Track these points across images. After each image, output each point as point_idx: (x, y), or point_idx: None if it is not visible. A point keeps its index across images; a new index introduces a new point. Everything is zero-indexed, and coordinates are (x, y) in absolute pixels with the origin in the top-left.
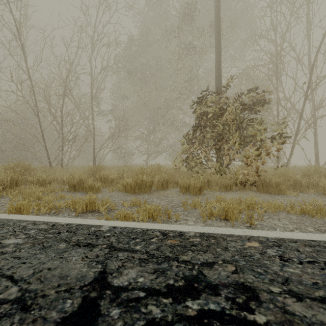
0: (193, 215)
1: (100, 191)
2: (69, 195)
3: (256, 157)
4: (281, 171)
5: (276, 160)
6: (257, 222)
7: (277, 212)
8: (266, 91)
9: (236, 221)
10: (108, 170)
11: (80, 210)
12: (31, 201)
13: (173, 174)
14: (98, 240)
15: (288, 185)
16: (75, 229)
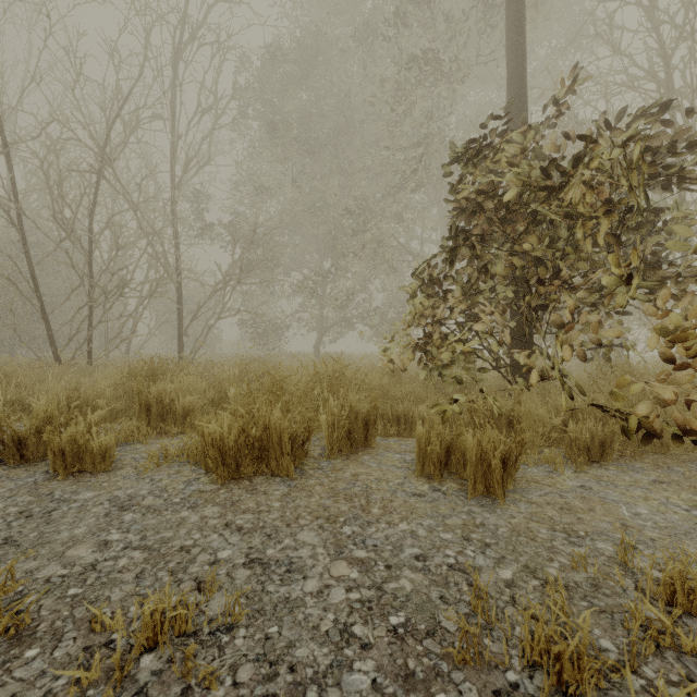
0: None
1: (115, 465)
2: None
3: None
4: None
5: None
6: None
7: None
8: None
9: None
10: (180, 378)
11: None
12: None
13: (385, 389)
14: None
15: None
16: None
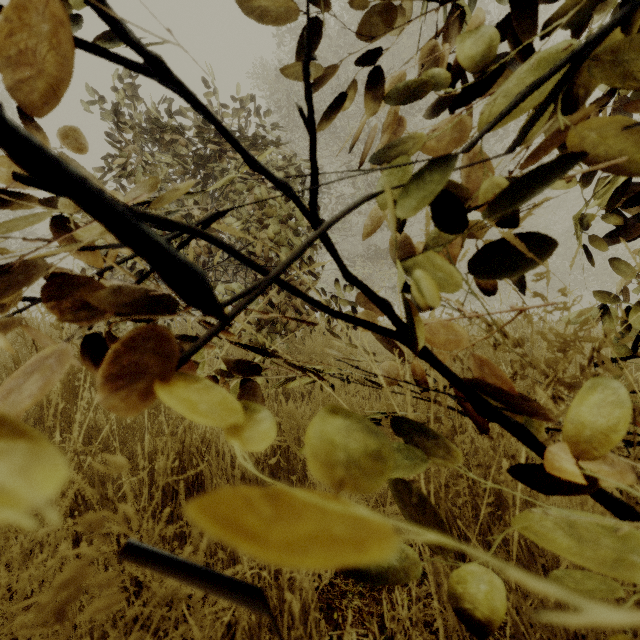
0: None
1: None
2: None
3: None
4: None
5: None
6: None
7: None
8: None
9: None
10: None
11: None
12: None
13: None
14: None
15: None
16: None
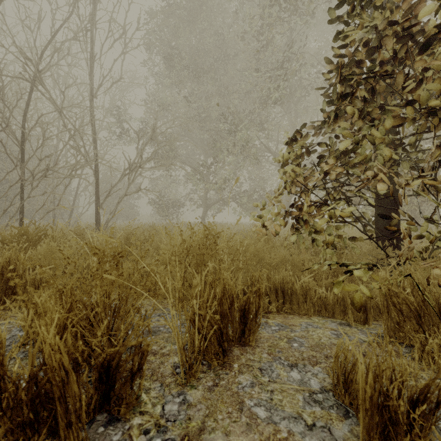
0: None
1: None
2: None
3: None
4: None
5: None
6: None
7: None
8: None
9: None
10: (45, 245)
11: None
12: None
13: (259, 256)
14: None
15: None
16: None
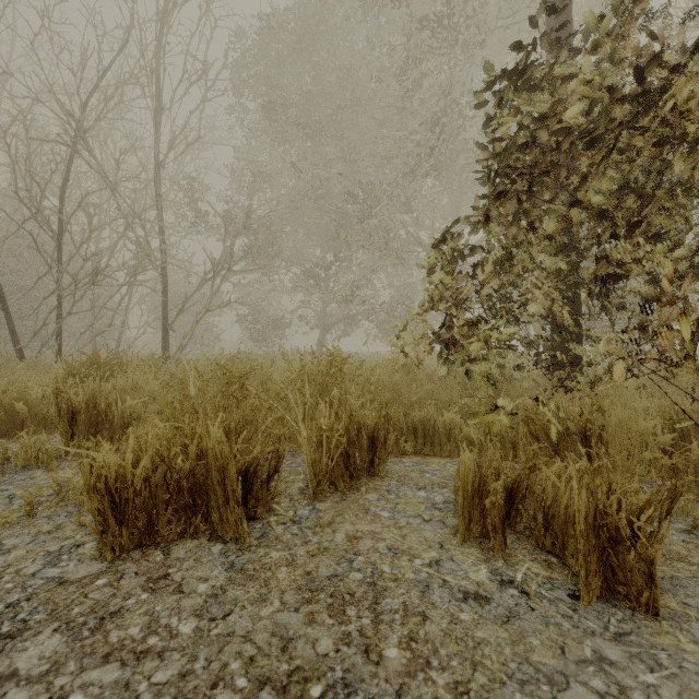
0: None
1: None
2: None
3: None
4: None
5: None
6: None
7: None
8: None
9: None
10: (127, 375)
11: None
12: None
13: (396, 390)
14: None
15: None
16: None
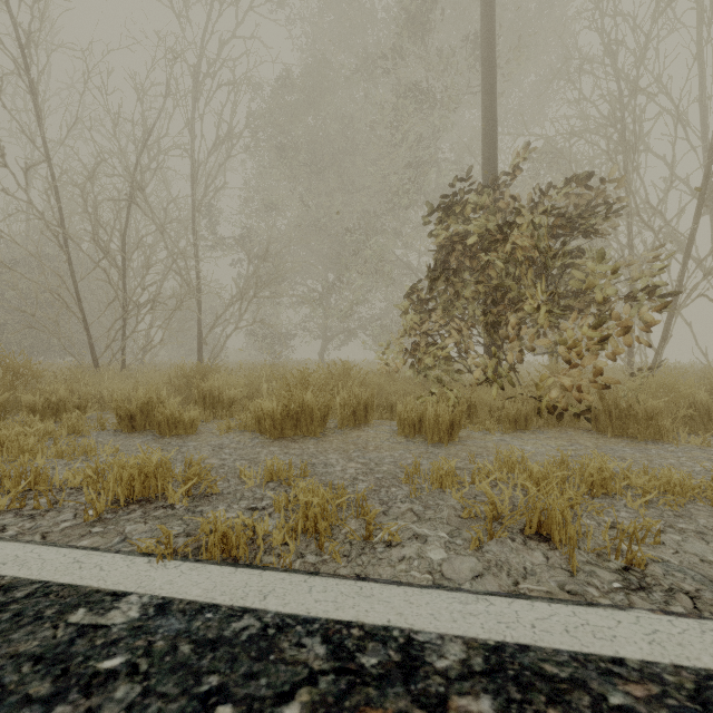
0: (439, 516)
1: (197, 432)
2: (113, 443)
3: (594, 345)
4: (660, 382)
5: (627, 351)
6: (646, 552)
7: (681, 504)
8: (612, 181)
9: (577, 547)
10: (223, 377)
11: (103, 504)
12: (3, 462)
13: (381, 386)
14: (47, 712)
15: (679, 417)
16: (4, 624)
